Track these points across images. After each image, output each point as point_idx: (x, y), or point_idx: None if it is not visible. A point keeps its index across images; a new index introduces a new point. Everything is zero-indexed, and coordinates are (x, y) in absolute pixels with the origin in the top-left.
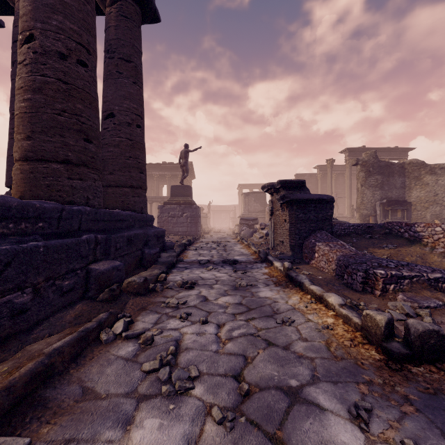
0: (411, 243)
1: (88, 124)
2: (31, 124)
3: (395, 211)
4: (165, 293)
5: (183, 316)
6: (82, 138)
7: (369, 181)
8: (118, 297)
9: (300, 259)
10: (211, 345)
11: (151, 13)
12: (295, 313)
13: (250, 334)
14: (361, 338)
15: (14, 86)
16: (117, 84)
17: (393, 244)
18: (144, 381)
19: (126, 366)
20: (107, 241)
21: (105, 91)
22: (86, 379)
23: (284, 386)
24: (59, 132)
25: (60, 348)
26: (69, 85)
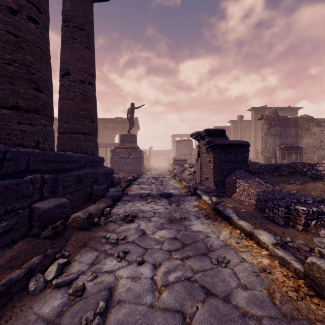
0: (315, 179)
1: (38, 75)
2: None
3: (291, 154)
4: (108, 227)
5: (120, 255)
6: (32, 86)
7: (271, 131)
8: (62, 233)
9: (222, 193)
10: (146, 296)
11: None
12: (228, 250)
13: (187, 279)
14: (307, 289)
15: None
16: (72, 48)
17: (299, 181)
18: None
19: None
20: (55, 180)
21: (62, 54)
22: None
23: None
24: (9, 80)
25: None
26: (19, 38)
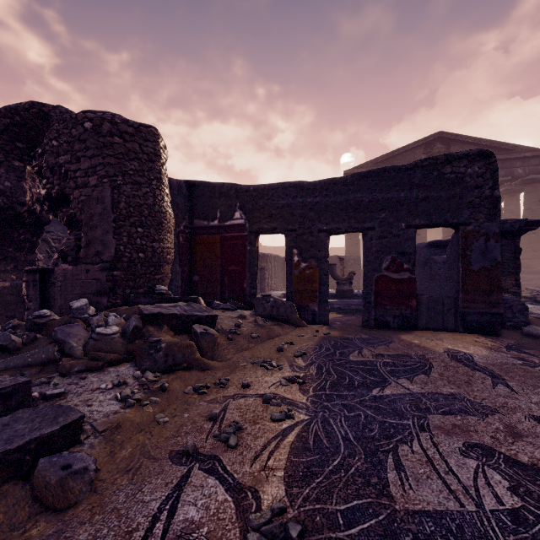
0: None
1: None
2: None
3: None
4: None
5: None
6: None
7: None
8: None
9: None
10: None
11: None
12: None
13: None
14: None
15: None
16: None
17: None
18: None
19: None
20: None
21: None
22: None
23: None
24: None
25: None
26: None
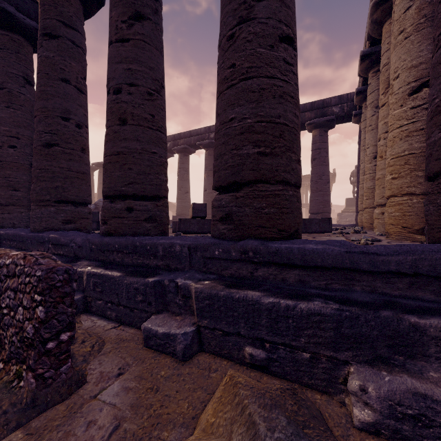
0: None
1: None
2: None
3: None
4: None
5: None
6: None
7: None
8: None
9: None
10: None
11: None
12: None
13: None
14: None
15: (316, 169)
16: None
17: None
18: None
19: None
20: None
21: None
22: None
23: None
24: None
25: None
26: None
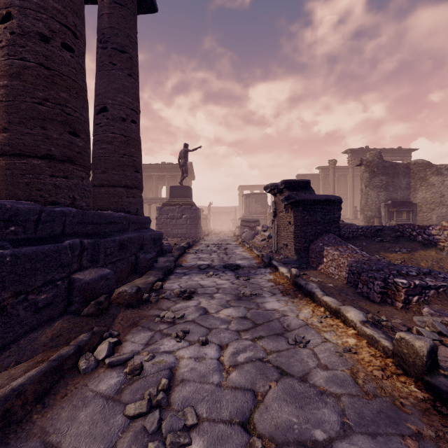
0: (426, 246)
1: (74, 116)
2: (8, 114)
3: (401, 212)
4: (161, 304)
5: (180, 334)
6: (67, 130)
7: (373, 181)
8: (106, 311)
9: (306, 264)
10: (212, 376)
11: (147, 2)
12: (308, 330)
13: (259, 359)
14: (394, 367)
15: None
16: (111, 76)
17: (406, 248)
18: (127, 431)
19: (105, 407)
20: (95, 246)
21: (97, 83)
22: (51, 430)
23: (308, 441)
24: (40, 123)
25: (19, 388)
26: (52, 71)
